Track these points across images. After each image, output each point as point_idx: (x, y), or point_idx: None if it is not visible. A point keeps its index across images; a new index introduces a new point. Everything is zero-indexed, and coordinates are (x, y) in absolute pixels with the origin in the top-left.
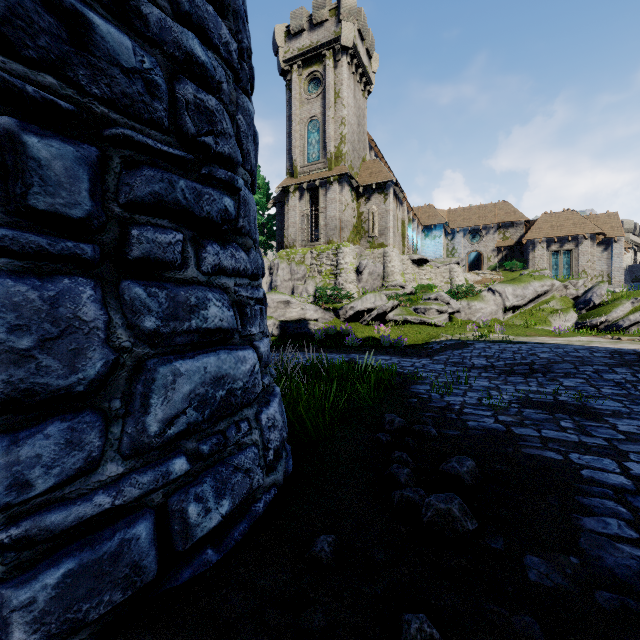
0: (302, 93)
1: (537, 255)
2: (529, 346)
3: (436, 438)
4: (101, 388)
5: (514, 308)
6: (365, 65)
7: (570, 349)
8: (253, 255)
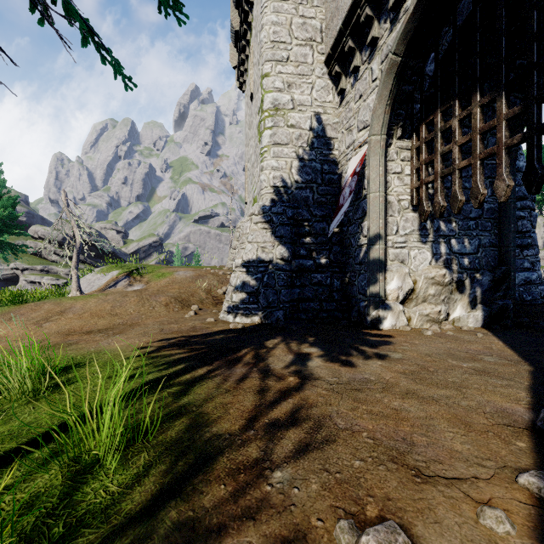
0: None
1: None
2: None
3: None
4: None
5: None
6: None
7: None
8: (536, 250)
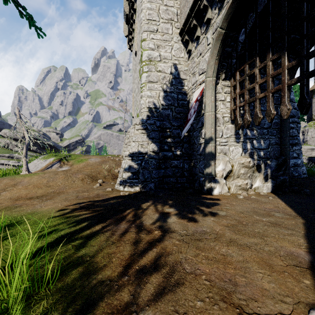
0: None
1: None
2: None
3: None
4: None
5: None
6: None
7: None
8: (300, 146)
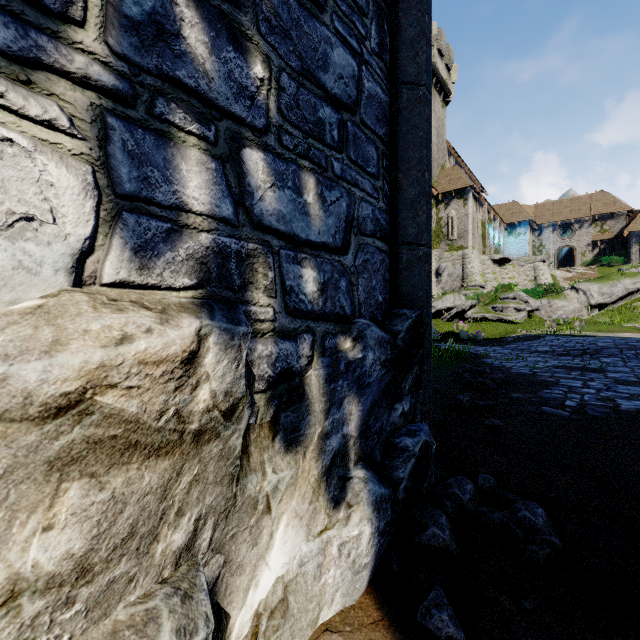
0: None
1: None
2: (596, 338)
3: (489, 374)
4: None
5: (600, 306)
6: (444, 79)
7: (632, 340)
8: None
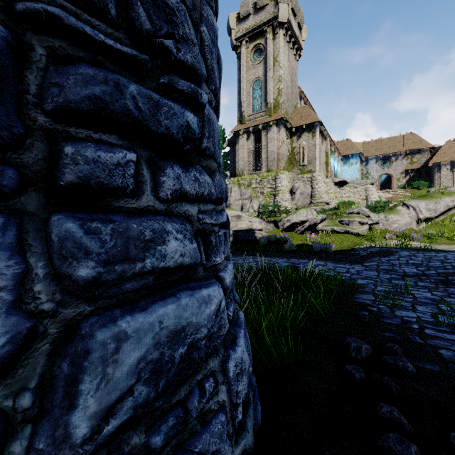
0: (249, 61)
1: (442, 175)
2: (454, 255)
3: (415, 375)
4: (7, 373)
5: (427, 220)
6: (297, 35)
7: None
8: (217, 179)
